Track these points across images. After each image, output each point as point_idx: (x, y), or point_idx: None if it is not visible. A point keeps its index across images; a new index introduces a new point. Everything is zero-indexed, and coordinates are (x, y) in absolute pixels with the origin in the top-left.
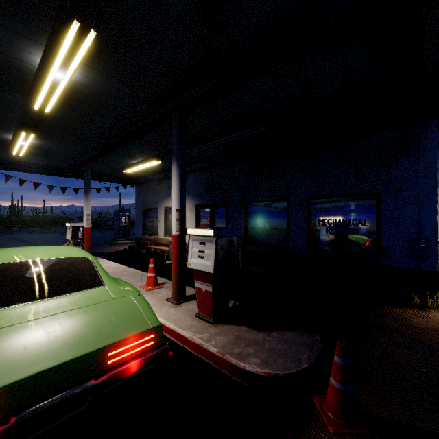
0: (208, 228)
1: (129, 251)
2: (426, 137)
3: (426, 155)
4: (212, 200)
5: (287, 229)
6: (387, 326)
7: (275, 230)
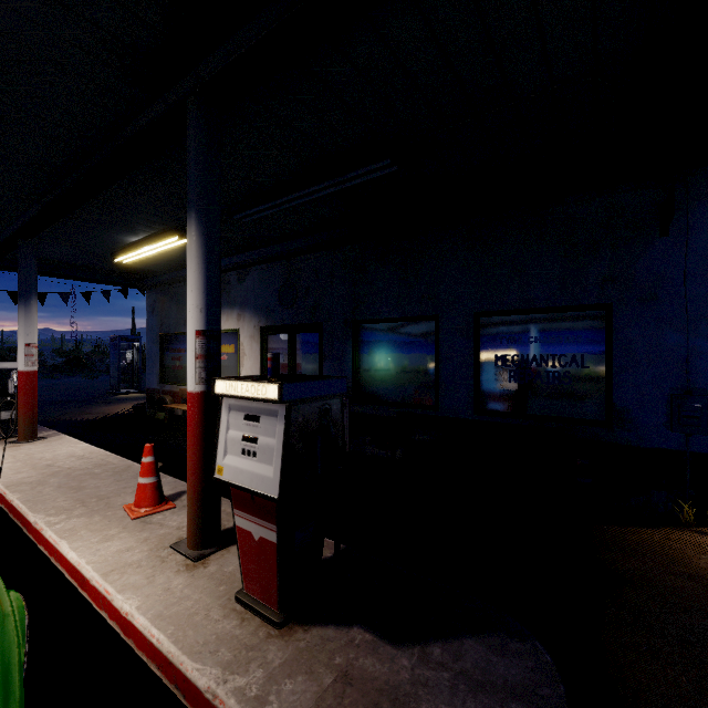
0: (267, 377)
1: (132, 415)
2: (701, 198)
3: (701, 232)
4: (293, 318)
5: (433, 373)
6: (658, 584)
7: (411, 376)
